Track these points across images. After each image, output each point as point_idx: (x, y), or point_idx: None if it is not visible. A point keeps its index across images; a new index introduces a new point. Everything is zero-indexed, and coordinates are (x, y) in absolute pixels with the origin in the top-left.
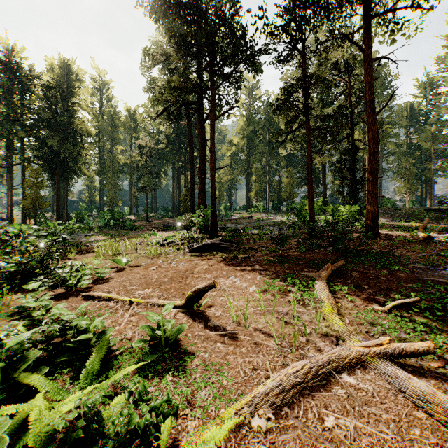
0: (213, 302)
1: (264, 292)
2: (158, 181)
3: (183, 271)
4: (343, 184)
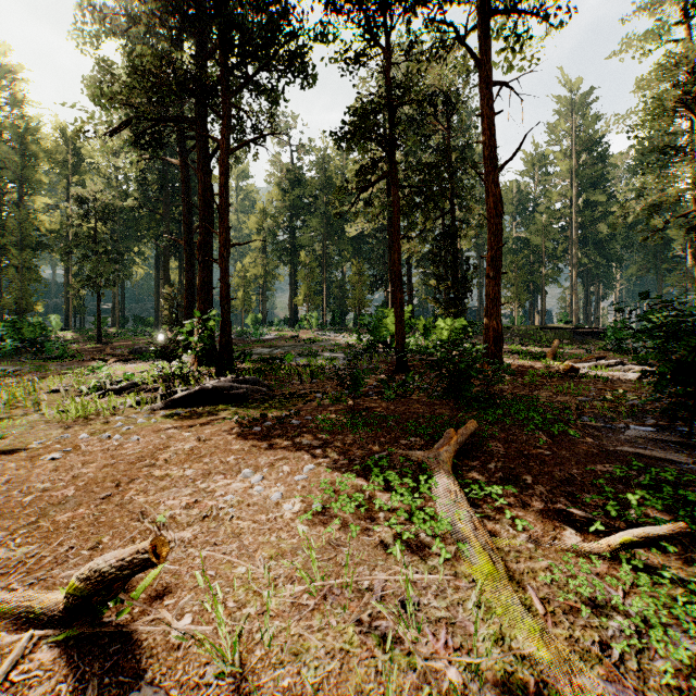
0: (179, 569)
1: (322, 515)
2: (127, 270)
3: (129, 460)
4: (441, 286)
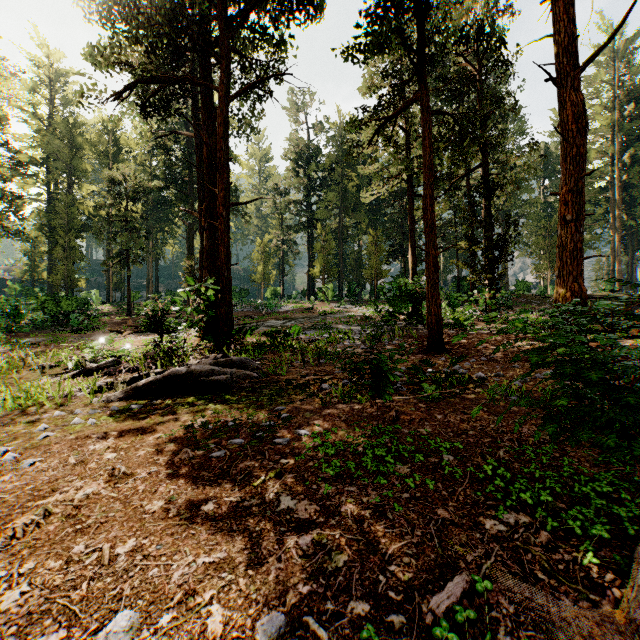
0: None
1: None
2: (159, 248)
3: None
4: (474, 247)
